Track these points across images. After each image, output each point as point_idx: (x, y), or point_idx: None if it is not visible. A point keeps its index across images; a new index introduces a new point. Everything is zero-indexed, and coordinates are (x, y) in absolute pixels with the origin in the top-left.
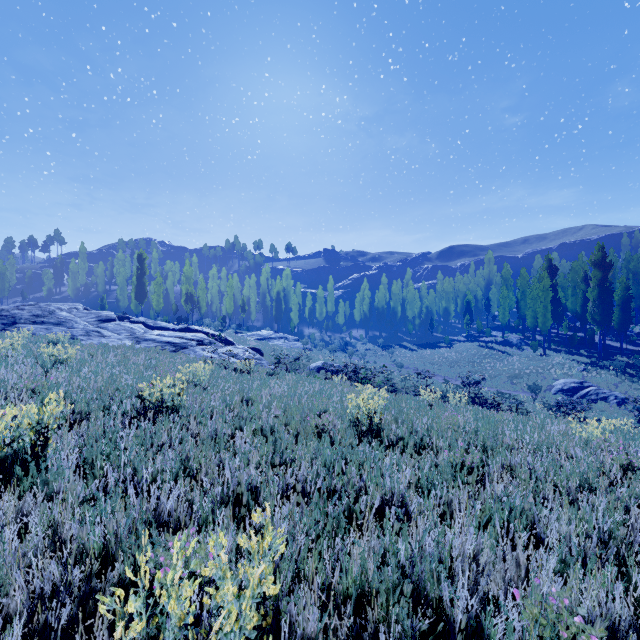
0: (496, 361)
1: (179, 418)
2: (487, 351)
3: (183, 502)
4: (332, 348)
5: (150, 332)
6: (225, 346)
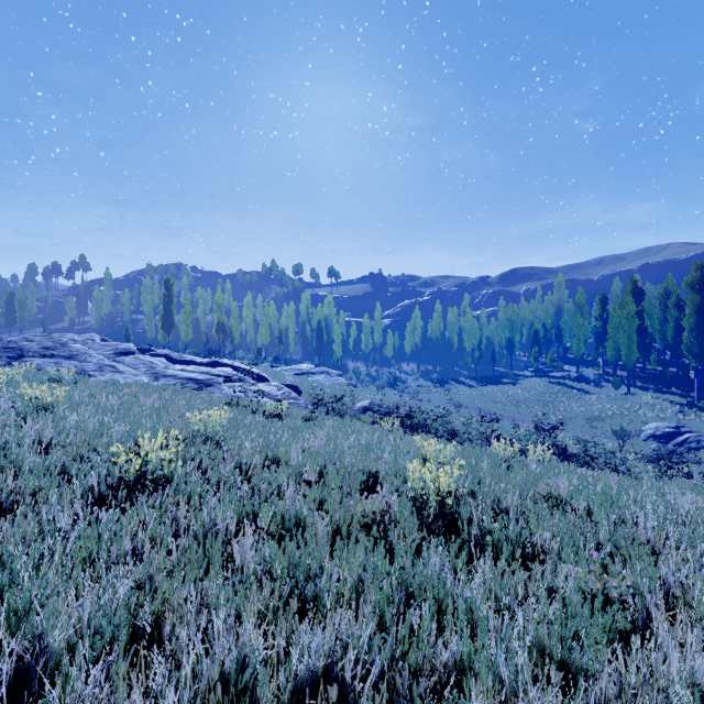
0: (571, 400)
1: (166, 498)
2: (559, 388)
3: None
4: (380, 384)
5: (172, 367)
6: (256, 383)
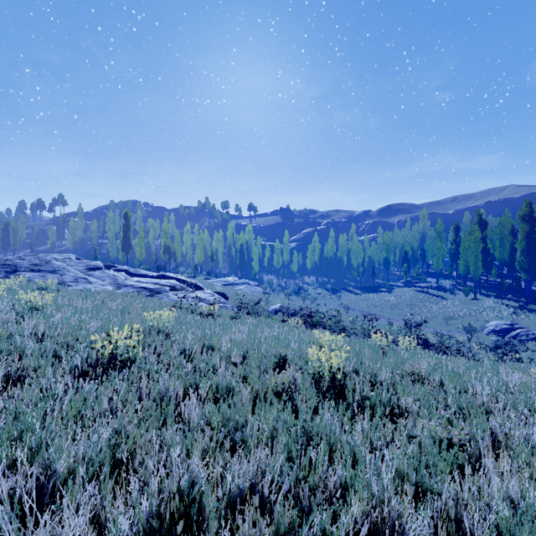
0: (432, 304)
1: (131, 373)
2: (423, 295)
3: (88, 534)
4: (287, 292)
5: (130, 279)
6: (194, 291)
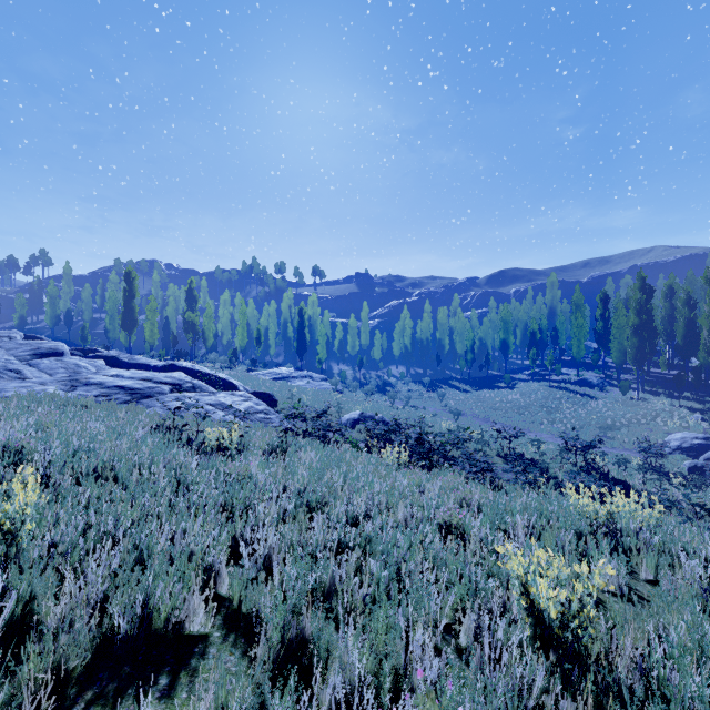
0: (576, 406)
1: None
2: (561, 393)
3: None
4: (368, 390)
5: (104, 371)
6: (216, 392)
